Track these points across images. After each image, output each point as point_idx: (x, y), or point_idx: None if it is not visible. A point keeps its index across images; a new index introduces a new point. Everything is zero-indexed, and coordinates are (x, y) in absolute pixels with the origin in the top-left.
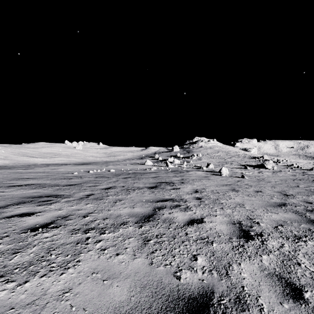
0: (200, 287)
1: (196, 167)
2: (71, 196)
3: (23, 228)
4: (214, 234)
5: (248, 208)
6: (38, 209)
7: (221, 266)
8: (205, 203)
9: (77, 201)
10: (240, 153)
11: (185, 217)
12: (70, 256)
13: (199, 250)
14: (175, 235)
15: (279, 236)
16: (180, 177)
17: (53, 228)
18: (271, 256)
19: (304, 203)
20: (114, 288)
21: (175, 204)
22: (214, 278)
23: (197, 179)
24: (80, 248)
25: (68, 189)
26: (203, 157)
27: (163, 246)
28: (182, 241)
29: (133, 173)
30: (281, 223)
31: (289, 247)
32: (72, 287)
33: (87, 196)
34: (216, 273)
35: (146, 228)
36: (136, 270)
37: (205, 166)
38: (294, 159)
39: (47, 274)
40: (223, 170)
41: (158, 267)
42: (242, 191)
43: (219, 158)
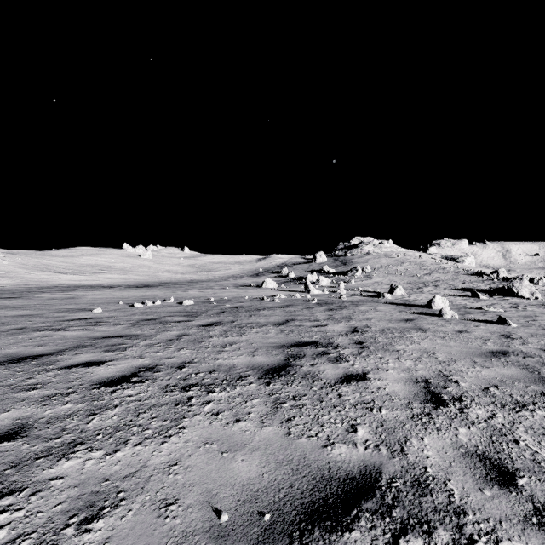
0: None
1: (368, 294)
2: None
3: None
4: None
5: None
6: None
7: None
8: None
9: None
10: (445, 265)
11: None
12: None
13: None
14: None
15: None
16: (347, 323)
17: None
18: None
19: None
20: None
21: None
22: None
23: (393, 329)
24: None
25: None
26: (375, 273)
27: None
28: None
29: (232, 309)
30: None
31: None
32: None
33: None
34: None
35: None
36: None
37: (385, 291)
38: None
39: None
40: (439, 301)
41: None
42: None
43: (406, 274)
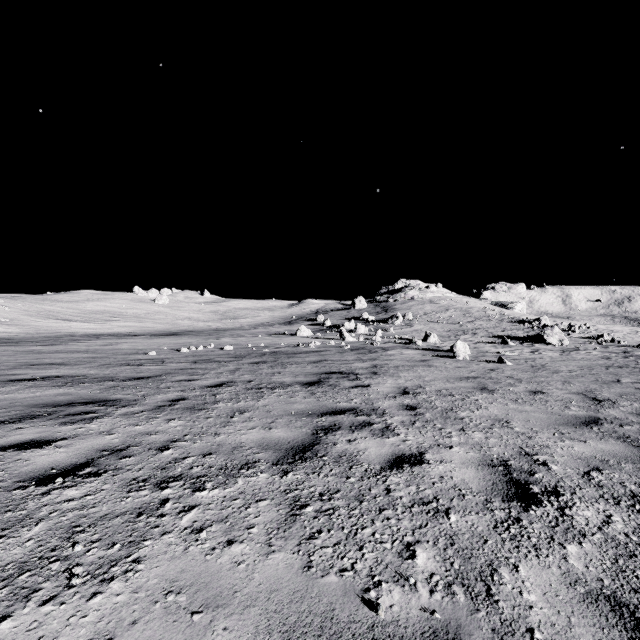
0: (427, 631)
1: (402, 341)
2: (137, 401)
3: (20, 478)
4: (450, 492)
5: (521, 430)
6: (62, 433)
7: (472, 574)
8: (426, 419)
9: (149, 415)
10: (491, 312)
11: (384, 449)
12: (119, 547)
13: (420, 532)
14: (363, 493)
15: (598, 495)
16: (370, 362)
17: (89, 478)
18: (587, 547)
19: (638, 419)
20: (217, 636)
21: (360, 420)
22: (459, 607)
23: (406, 365)
24: (145, 528)
25: (134, 387)
26: (417, 321)
27: (336, 520)
28: (379, 508)
29: (271, 353)
30: (597, 464)
31: (625, 523)
32: (114, 632)
33: (171, 404)
34: (463, 591)
35: (297, 476)
36: (272, 585)
37: (421, 339)
38: (604, 325)
39: (58, 595)
40: (460, 346)
41: (324, 575)
42: (502, 392)
43: (448, 322)
